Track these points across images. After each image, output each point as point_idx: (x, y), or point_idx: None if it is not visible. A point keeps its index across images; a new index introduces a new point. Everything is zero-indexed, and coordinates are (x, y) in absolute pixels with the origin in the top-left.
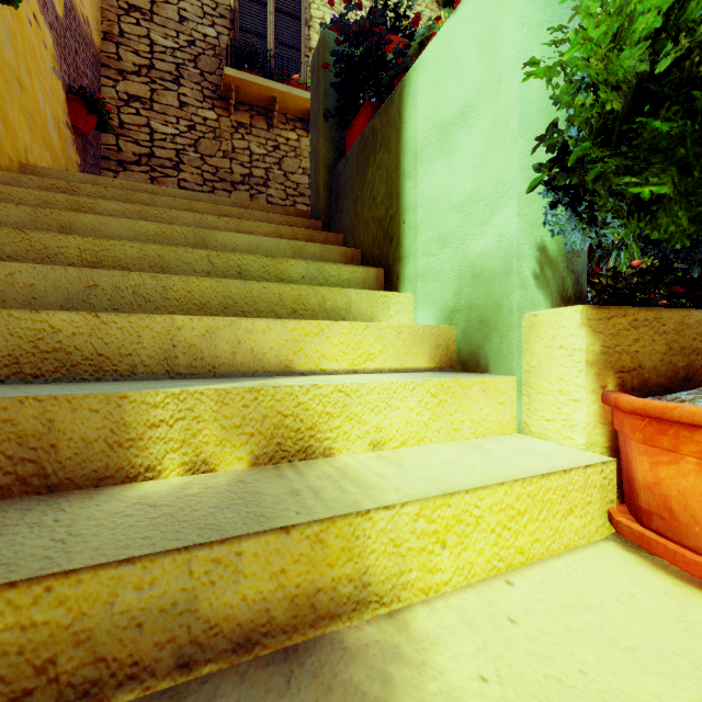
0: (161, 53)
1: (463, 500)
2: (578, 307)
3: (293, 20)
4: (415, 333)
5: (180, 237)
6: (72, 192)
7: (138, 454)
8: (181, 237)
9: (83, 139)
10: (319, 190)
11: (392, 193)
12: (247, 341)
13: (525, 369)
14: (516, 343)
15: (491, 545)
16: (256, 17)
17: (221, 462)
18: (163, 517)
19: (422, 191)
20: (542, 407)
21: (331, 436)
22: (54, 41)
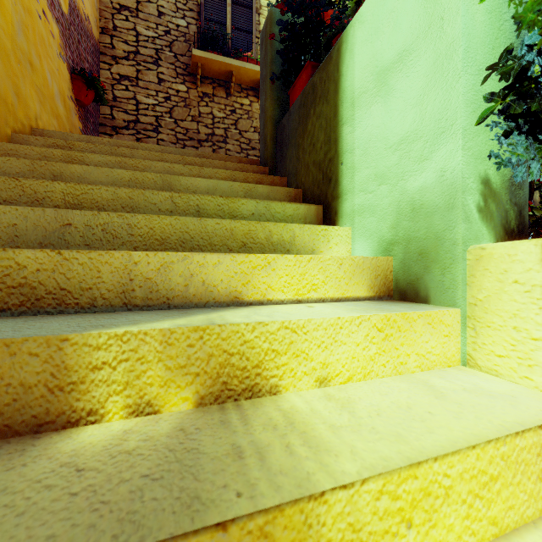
0: (144, 41)
1: (431, 469)
2: (538, 241)
3: (246, 9)
4: (355, 265)
5: (150, 182)
6: (69, 148)
7: (80, 398)
8: (151, 182)
9: (85, 110)
10: (267, 141)
11: (330, 139)
12: (199, 274)
13: (470, 301)
14: (460, 276)
15: (462, 518)
16: (217, 8)
17: (165, 403)
18: (85, 492)
19: (359, 134)
20: (491, 342)
21: (278, 373)
22: (60, 32)
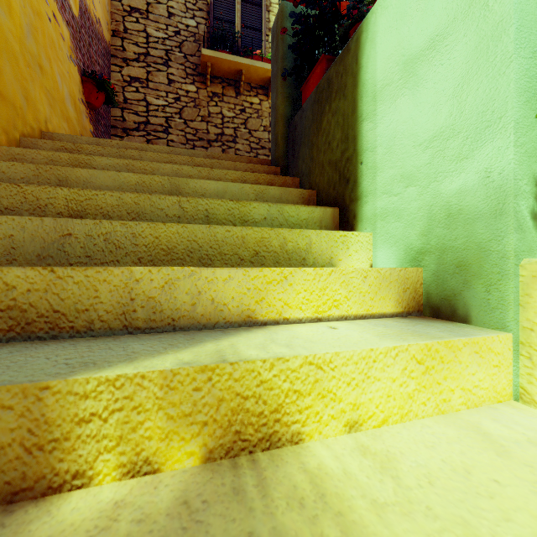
0: (155, 42)
1: None
2: None
3: (256, 7)
4: (381, 277)
5: (158, 185)
6: (77, 152)
7: (63, 458)
8: (158, 185)
9: (96, 113)
10: (278, 140)
11: (348, 136)
12: (207, 292)
13: (525, 325)
14: (511, 295)
15: None
16: (226, 7)
17: (166, 459)
18: None
19: (382, 131)
20: None
21: (300, 418)
22: (71, 35)
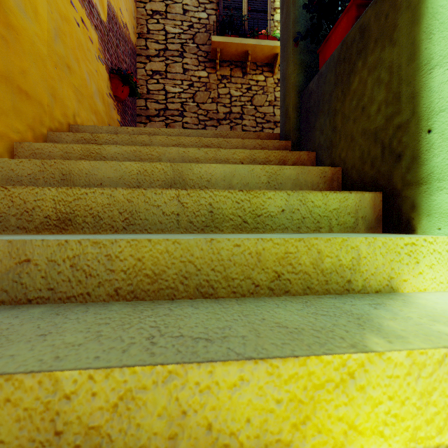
0: (172, 38)
1: None
2: None
3: None
4: None
5: (160, 173)
6: (94, 141)
7: None
8: (161, 173)
9: (123, 104)
10: (289, 112)
11: (399, 95)
12: (199, 410)
13: None
14: None
15: None
16: None
17: None
18: None
19: None
20: None
21: None
22: (99, 38)
